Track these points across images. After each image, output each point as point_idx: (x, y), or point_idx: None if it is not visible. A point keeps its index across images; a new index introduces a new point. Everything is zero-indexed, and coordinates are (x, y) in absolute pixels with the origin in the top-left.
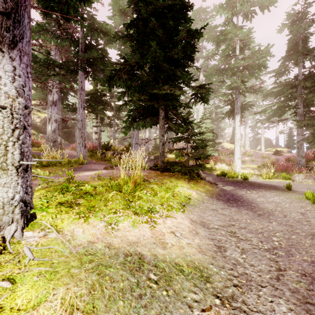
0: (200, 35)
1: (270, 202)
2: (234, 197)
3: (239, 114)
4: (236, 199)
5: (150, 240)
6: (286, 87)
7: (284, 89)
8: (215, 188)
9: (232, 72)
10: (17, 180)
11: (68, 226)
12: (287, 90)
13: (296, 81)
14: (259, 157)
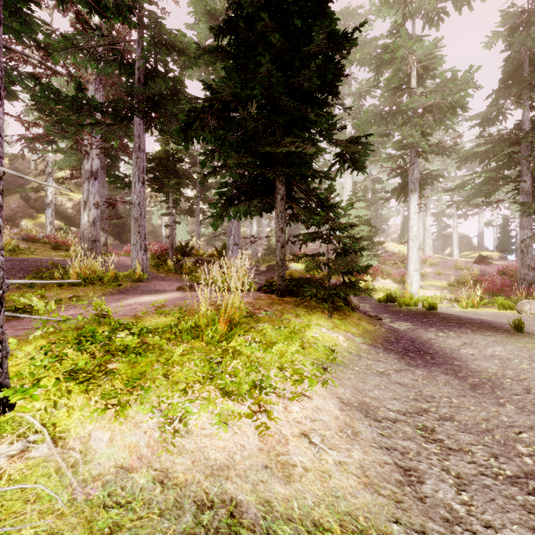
0: (351, 42)
1: (489, 356)
2: (415, 344)
3: (417, 193)
4: (420, 350)
5: (256, 460)
6: (500, 144)
7: (498, 148)
8: (379, 326)
9: (403, 118)
10: None
11: (81, 425)
12: (502, 149)
13: (519, 133)
14: (449, 267)
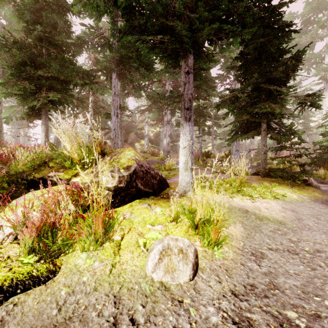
0: (302, 54)
1: None
2: None
3: None
4: None
5: (251, 207)
6: None
7: None
8: (327, 196)
9: None
10: (190, 174)
11: (209, 196)
12: None
13: None
14: None
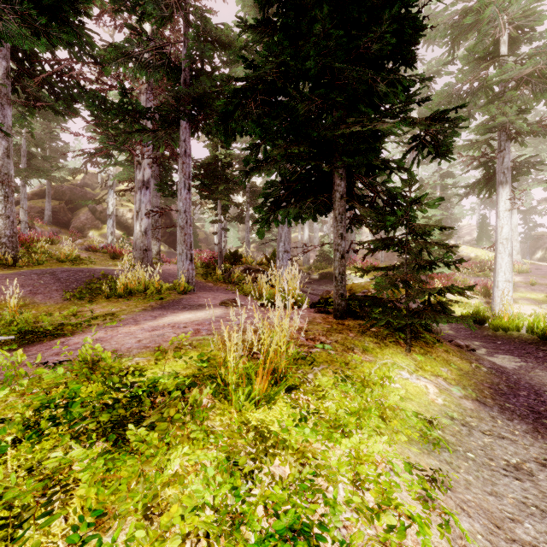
0: None
1: None
2: (545, 400)
3: (509, 185)
4: None
5: None
6: None
7: None
8: (476, 363)
9: (487, 95)
10: None
11: None
12: None
13: None
14: (545, 275)
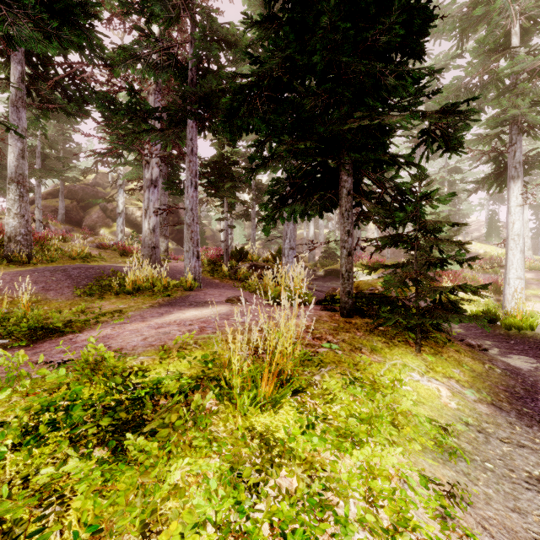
0: None
1: None
2: None
3: (521, 180)
4: None
5: None
6: None
7: None
8: (489, 364)
9: (498, 88)
10: None
11: None
12: None
13: None
14: None
